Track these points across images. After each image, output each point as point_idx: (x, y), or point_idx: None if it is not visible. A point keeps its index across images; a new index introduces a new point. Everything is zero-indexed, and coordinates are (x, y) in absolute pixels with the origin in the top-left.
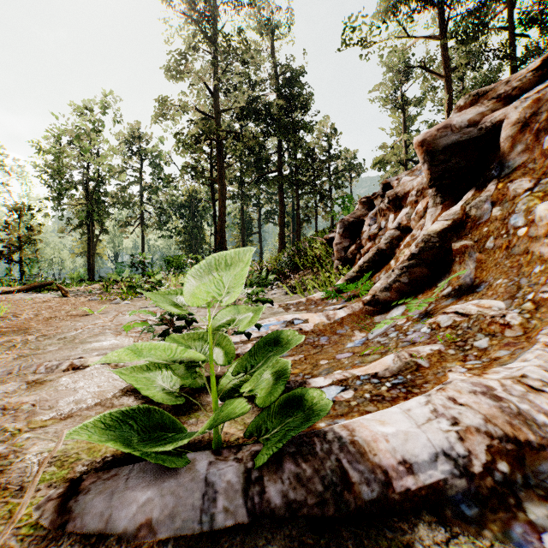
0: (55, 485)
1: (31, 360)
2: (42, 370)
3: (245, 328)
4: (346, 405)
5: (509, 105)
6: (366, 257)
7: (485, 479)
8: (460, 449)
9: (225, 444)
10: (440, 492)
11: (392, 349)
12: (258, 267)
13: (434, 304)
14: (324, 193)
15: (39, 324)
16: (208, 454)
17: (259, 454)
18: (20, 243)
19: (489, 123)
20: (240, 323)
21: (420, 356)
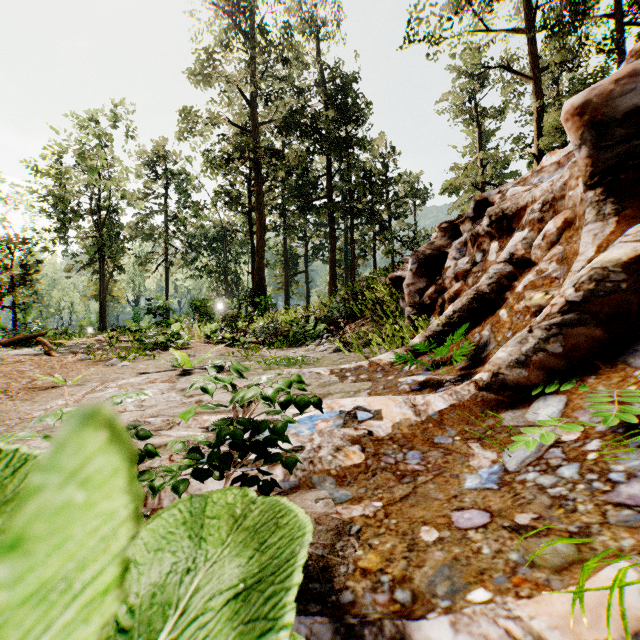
0: None
1: None
2: None
3: None
4: None
5: None
6: (458, 304)
7: None
8: None
9: None
10: None
11: (598, 529)
12: (303, 314)
13: (639, 403)
14: (384, 223)
15: None
16: None
17: None
18: (14, 284)
19: None
20: None
21: None
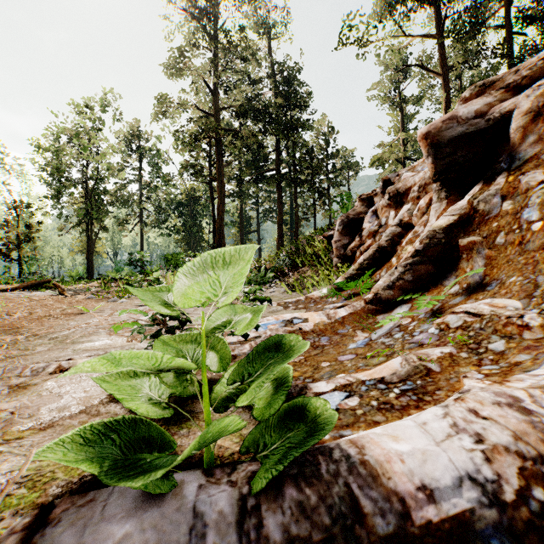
0: (22, 513)
1: (17, 361)
2: (27, 373)
3: (240, 331)
4: (351, 414)
5: (518, 95)
6: (367, 254)
7: (519, 508)
8: (487, 472)
9: (219, 460)
10: (466, 524)
11: (398, 351)
12: (256, 265)
13: (441, 303)
14: (322, 191)
15: (32, 323)
16: (198, 474)
17: (256, 476)
18: (19, 241)
19: (497, 114)
20: (235, 325)
21: (430, 360)
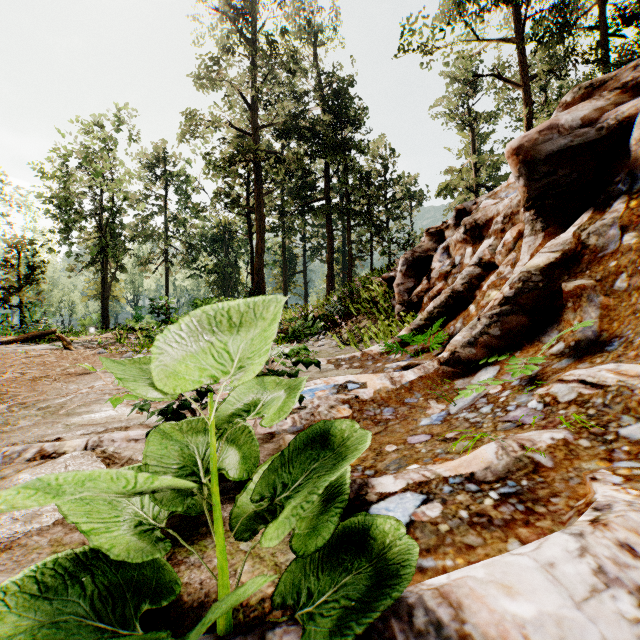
0: None
1: None
2: None
3: (273, 422)
4: (432, 531)
5: (639, 96)
6: (438, 301)
7: None
8: None
9: (241, 612)
10: None
11: (489, 433)
12: (302, 312)
13: (540, 366)
14: (380, 224)
15: (22, 387)
16: None
17: None
18: (20, 284)
19: (612, 121)
20: (266, 410)
21: (537, 449)
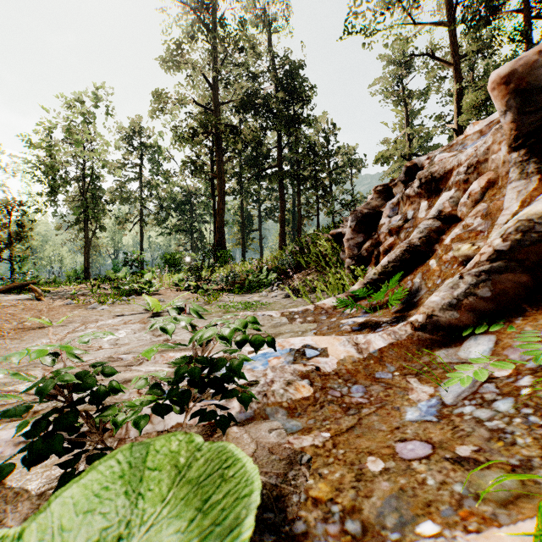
0: None
1: None
2: None
3: None
4: None
5: None
6: (393, 255)
7: None
8: None
9: None
10: None
11: (539, 463)
12: (257, 265)
13: None
14: (326, 188)
15: None
16: None
17: None
18: (11, 240)
19: None
20: None
21: None
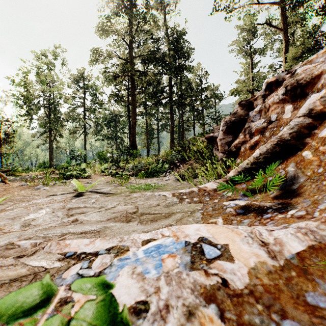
0: None
1: None
2: None
3: None
4: None
5: None
6: (264, 148)
7: None
8: None
9: None
10: None
11: None
12: (156, 159)
13: None
14: (199, 110)
15: None
16: None
17: None
18: (1, 143)
19: None
20: None
21: None
